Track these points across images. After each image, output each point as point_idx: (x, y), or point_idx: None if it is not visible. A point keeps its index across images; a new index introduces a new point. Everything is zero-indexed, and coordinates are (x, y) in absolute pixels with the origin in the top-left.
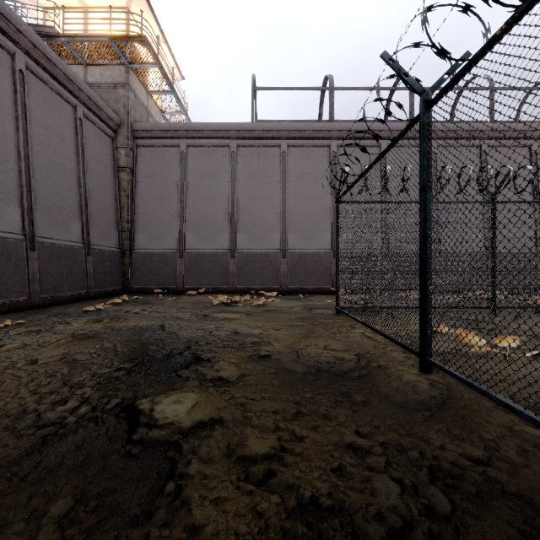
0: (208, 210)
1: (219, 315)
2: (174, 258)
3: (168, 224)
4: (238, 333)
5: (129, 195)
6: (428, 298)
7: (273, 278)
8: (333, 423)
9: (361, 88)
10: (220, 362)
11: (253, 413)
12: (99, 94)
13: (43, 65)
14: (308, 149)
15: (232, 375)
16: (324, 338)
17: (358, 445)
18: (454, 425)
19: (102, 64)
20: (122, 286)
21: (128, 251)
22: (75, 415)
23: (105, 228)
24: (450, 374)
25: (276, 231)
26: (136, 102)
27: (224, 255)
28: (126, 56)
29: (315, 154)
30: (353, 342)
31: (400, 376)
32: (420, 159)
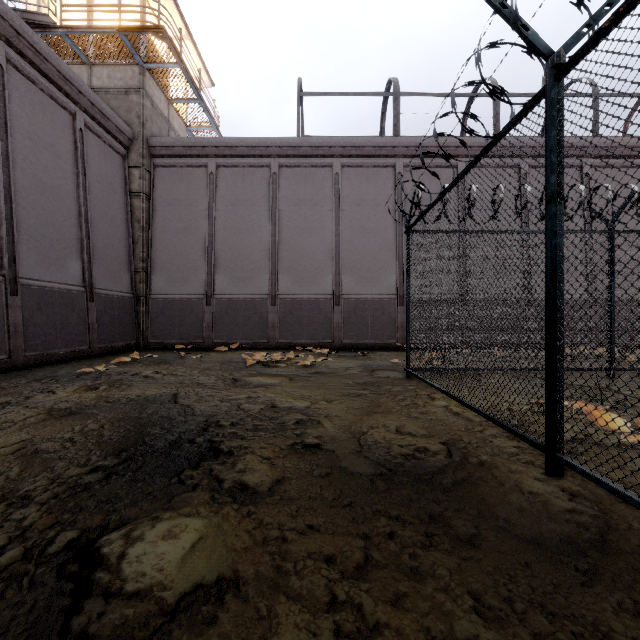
0: (243, 246)
1: (254, 380)
2: (200, 306)
3: (193, 264)
4: (276, 407)
5: (144, 227)
6: (559, 364)
7: (324, 330)
8: (430, 590)
9: (433, 94)
10: (247, 457)
11: (292, 562)
12: (106, 102)
13: (30, 58)
14: (367, 170)
15: (262, 482)
16: (395, 416)
17: None
18: None
19: (111, 64)
20: (136, 340)
21: (143, 296)
22: None
23: (113, 267)
24: (606, 487)
25: (327, 272)
26: (153, 112)
27: (262, 301)
28: (140, 54)
29: (377, 177)
30: (436, 421)
31: (518, 484)
32: (546, 155)
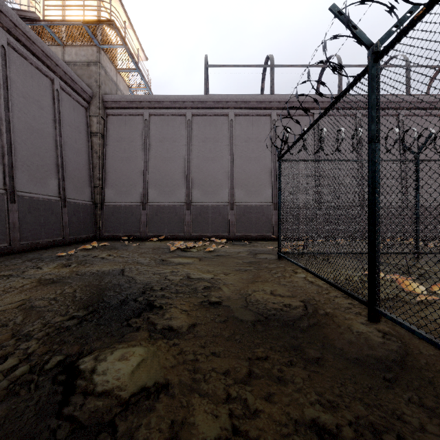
0: (168, 169)
1: (175, 260)
2: (138, 210)
3: (133, 181)
4: (191, 278)
5: (100, 156)
6: (377, 248)
7: (223, 226)
8: (290, 390)
9: (297, 65)
10: (172, 310)
11: (202, 374)
12: (74, 71)
13: (23, 42)
14: (252, 118)
15: (182, 325)
16: (270, 283)
17: (322, 425)
18: (424, 393)
19: (77, 45)
20: (94, 234)
21: (99, 203)
22: (8, 378)
23: (79, 184)
24: (406, 327)
25: (225, 187)
26: (106, 78)
27: (180, 207)
28: (97, 39)
29: (258, 122)
30: (298, 287)
31: (350, 327)
32: (368, 111)
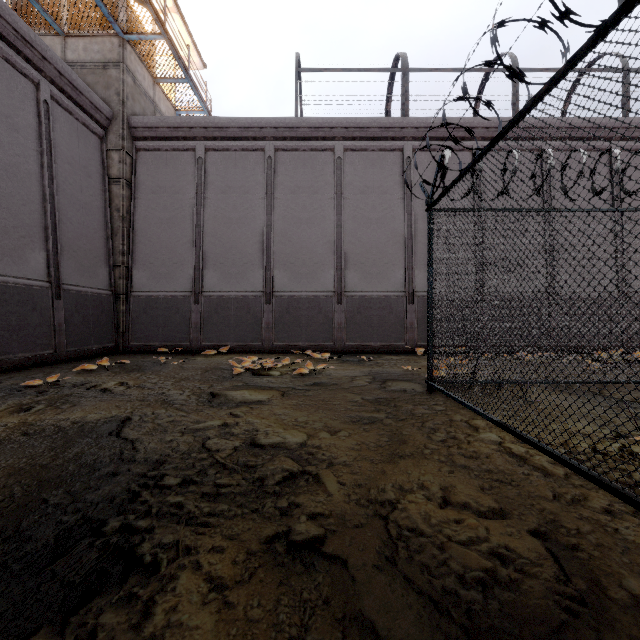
0: (235, 238)
1: (236, 396)
2: (187, 304)
3: (179, 257)
4: (257, 446)
5: (125, 216)
6: None
7: (325, 331)
8: None
9: (446, 69)
10: (179, 583)
11: None
12: (82, 77)
13: None
14: (372, 154)
15: None
16: (432, 464)
17: None
18: None
19: (87, 35)
20: (115, 343)
21: (123, 294)
22: None
23: (87, 261)
24: None
25: (328, 267)
26: (136, 90)
27: (256, 299)
28: (120, 24)
29: (383, 161)
30: (499, 476)
31: None
32: None
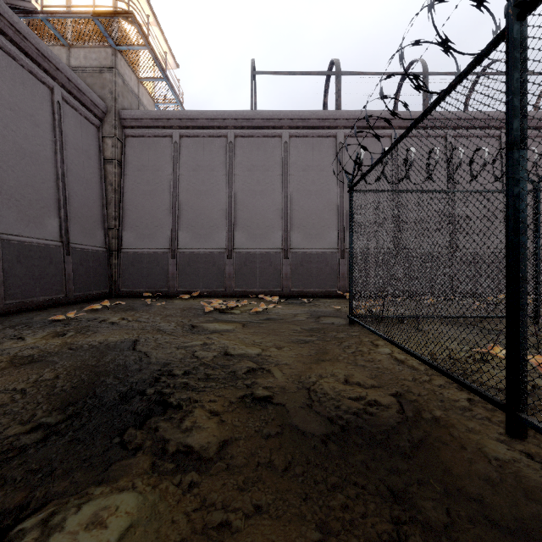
0: (203, 206)
1: (210, 327)
2: (165, 259)
3: (159, 222)
4: (229, 355)
5: (116, 189)
6: (522, 319)
7: (274, 280)
8: None
9: (370, 73)
10: (195, 412)
11: None
12: (83, 79)
13: (10, 37)
14: (312, 140)
15: (209, 444)
16: (342, 364)
17: None
18: None
19: (87, 46)
20: (109, 289)
21: (115, 250)
22: None
23: (88, 225)
24: None
25: (277, 229)
26: (124, 88)
27: (220, 255)
28: (113, 38)
29: (320, 145)
30: (383, 370)
31: (481, 448)
32: (507, 99)
